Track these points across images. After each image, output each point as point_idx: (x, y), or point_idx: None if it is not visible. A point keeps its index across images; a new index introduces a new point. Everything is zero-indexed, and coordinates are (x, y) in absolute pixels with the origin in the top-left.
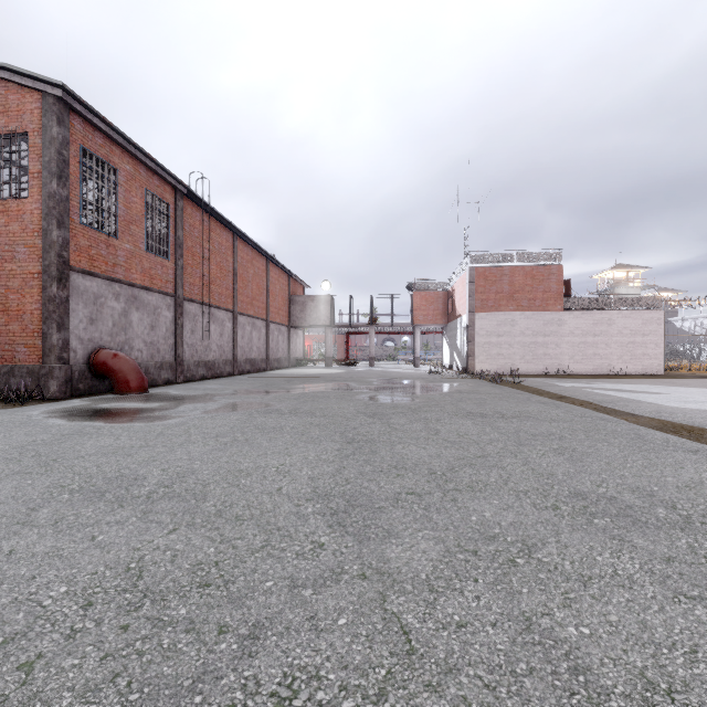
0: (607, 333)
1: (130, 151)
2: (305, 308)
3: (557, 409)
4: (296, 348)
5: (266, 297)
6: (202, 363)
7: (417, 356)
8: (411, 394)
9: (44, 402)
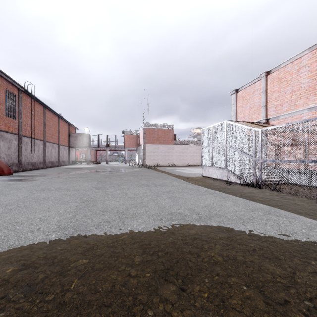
0: (186, 152)
1: (0, 75)
2: (77, 139)
3: (157, 174)
4: (72, 156)
5: (58, 134)
6: (30, 163)
7: (126, 159)
8: (119, 172)
9: None
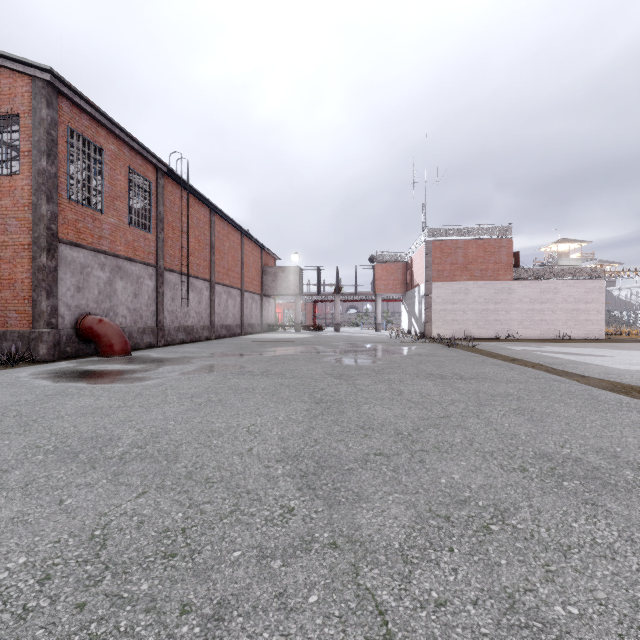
0: (552, 300)
1: (115, 133)
2: (276, 278)
3: (511, 370)
4: (268, 315)
5: (241, 268)
6: (182, 329)
7: (378, 322)
8: (374, 357)
9: (34, 364)
